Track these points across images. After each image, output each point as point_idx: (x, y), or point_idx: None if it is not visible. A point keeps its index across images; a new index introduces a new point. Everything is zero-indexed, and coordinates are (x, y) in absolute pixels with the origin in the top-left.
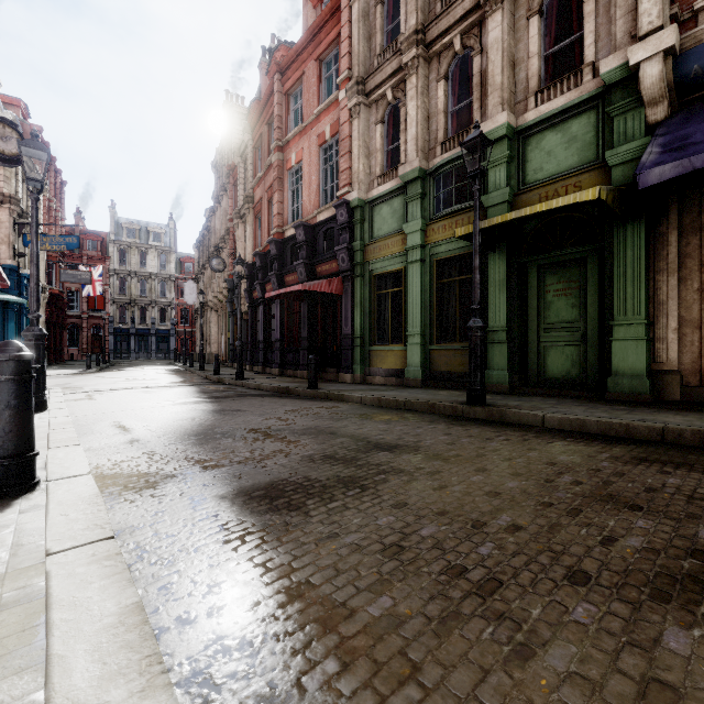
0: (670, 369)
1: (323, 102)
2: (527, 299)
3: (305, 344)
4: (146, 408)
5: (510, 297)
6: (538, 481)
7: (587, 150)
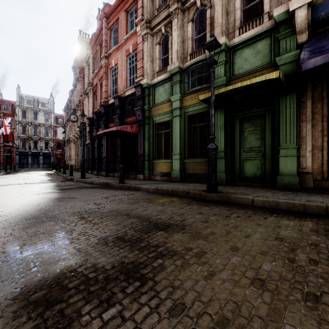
0: (307, 171)
1: (129, 33)
2: (234, 136)
3: (119, 159)
4: (13, 197)
5: (226, 134)
6: (283, 260)
7: (266, 57)
